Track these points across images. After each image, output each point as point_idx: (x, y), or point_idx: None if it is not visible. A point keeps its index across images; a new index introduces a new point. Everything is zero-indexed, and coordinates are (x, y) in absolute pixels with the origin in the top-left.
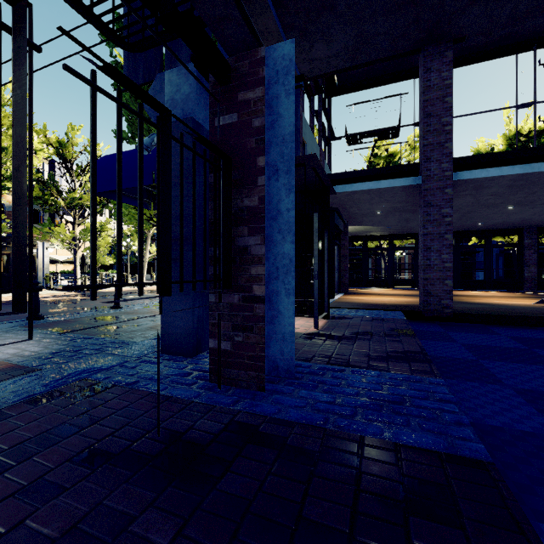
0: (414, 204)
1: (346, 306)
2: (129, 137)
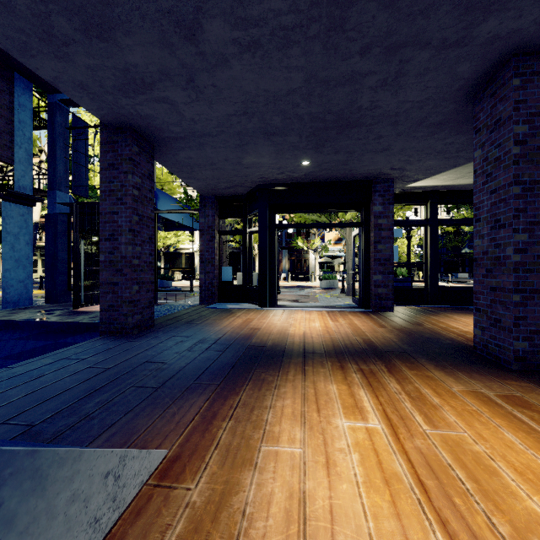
0: (264, 136)
1: (188, 311)
2: None
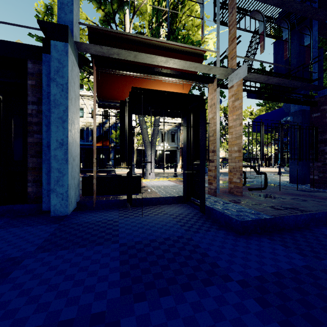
0: None
1: None
2: (263, 104)
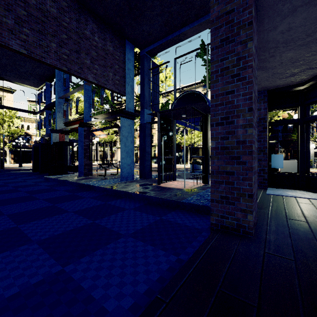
0: None
1: None
2: None
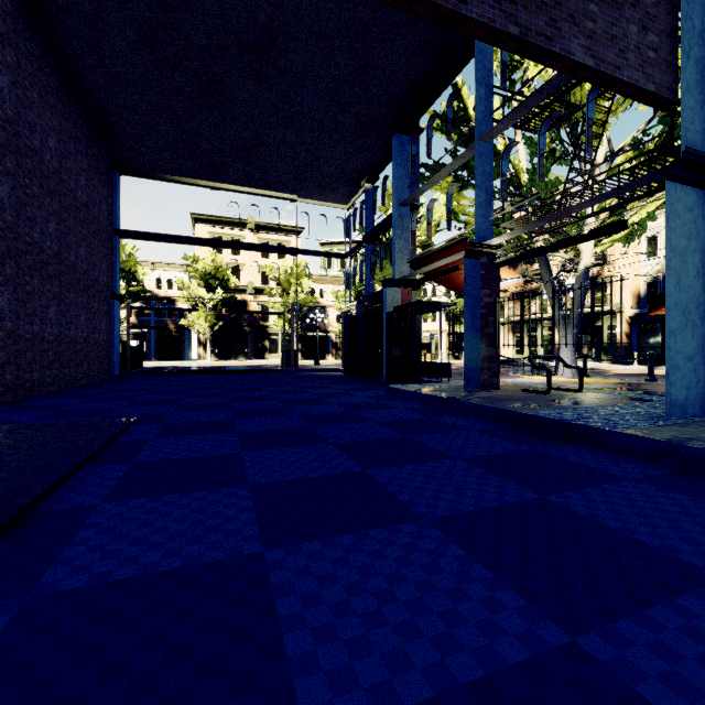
0: None
1: None
2: None
